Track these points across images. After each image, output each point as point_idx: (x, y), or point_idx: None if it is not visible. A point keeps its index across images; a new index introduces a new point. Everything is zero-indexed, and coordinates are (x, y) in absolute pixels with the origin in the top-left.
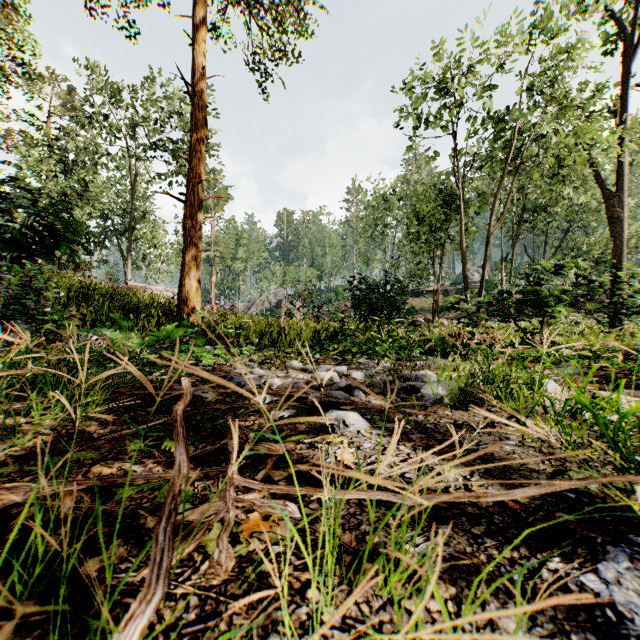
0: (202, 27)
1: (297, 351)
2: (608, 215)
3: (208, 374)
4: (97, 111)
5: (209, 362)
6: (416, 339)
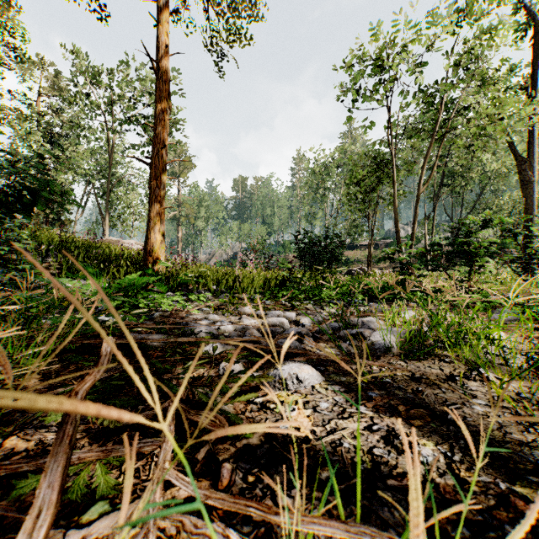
0: (166, 10)
1: (250, 297)
2: (520, 178)
3: (13, 394)
4: (79, 90)
5: (167, 308)
6: (363, 287)
